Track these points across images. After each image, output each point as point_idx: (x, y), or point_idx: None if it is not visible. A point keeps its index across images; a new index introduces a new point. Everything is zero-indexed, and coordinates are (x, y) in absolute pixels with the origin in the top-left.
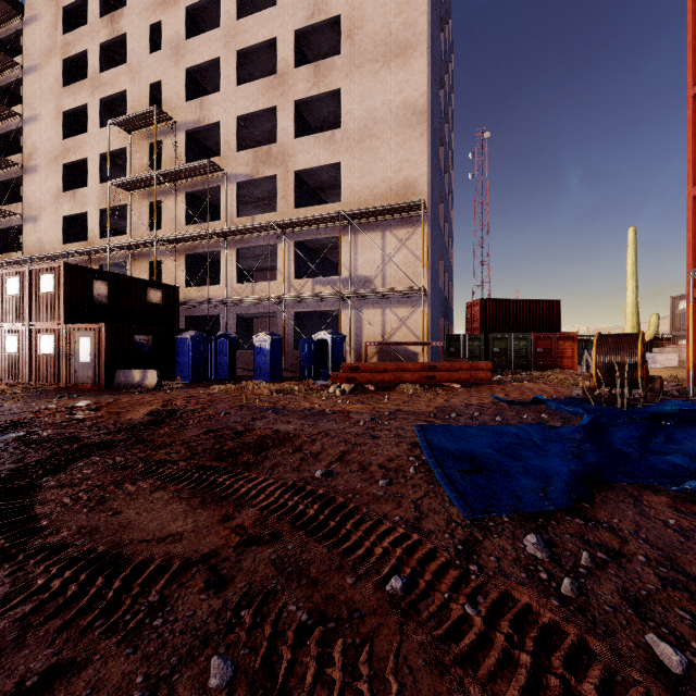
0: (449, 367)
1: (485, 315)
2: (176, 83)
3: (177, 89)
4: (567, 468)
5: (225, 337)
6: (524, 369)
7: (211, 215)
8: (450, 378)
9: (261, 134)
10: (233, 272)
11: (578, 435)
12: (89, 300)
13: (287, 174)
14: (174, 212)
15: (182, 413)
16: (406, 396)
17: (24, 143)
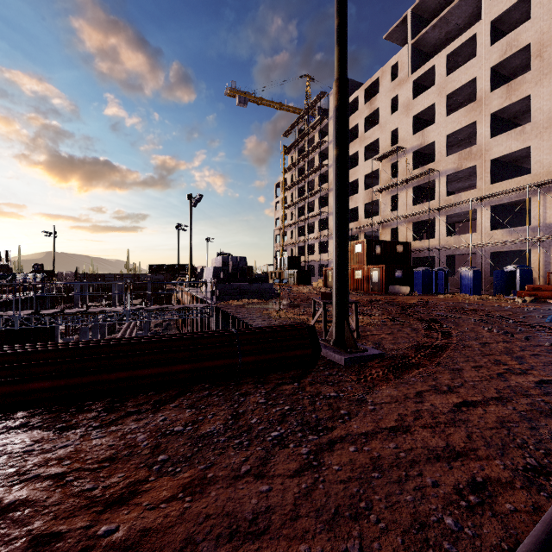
0: None
1: None
2: (407, 126)
3: (407, 130)
4: None
5: (441, 270)
6: None
7: (426, 195)
8: None
9: (463, 136)
10: (443, 230)
11: None
12: (374, 254)
13: (484, 163)
14: (405, 199)
15: (431, 302)
16: None
17: (328, 177)
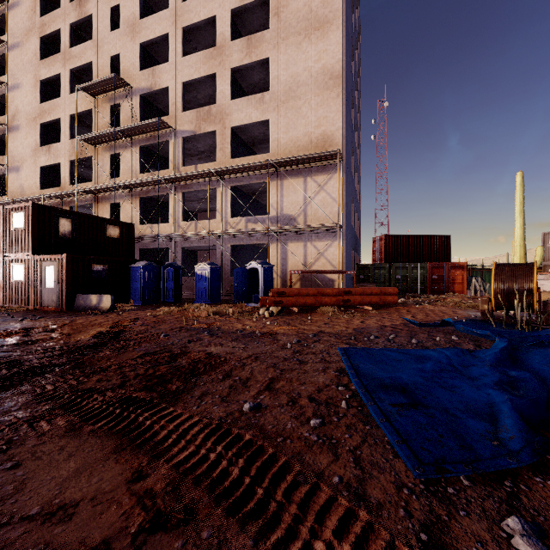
0: (362, 291)
1: (388, 248)
2: (132, 55)
3: (133, 60)
4: (516, 408)
5: (172, 266)
6: (422, 293)
7: (162, 166)
8: (363, 302)
9: (203, 98)
10: (179, 212)
11: (501, 362)
12: (55, 235)
13: (224, 130)
14: (131, 162)
15: (126, 335)
16: (326, 317)
17: (9, 106)
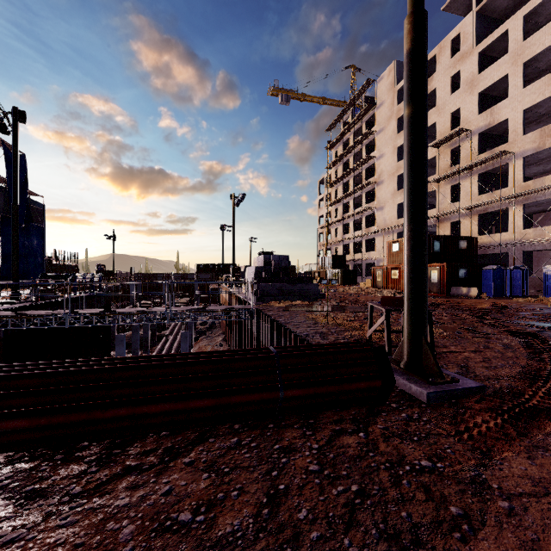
0: None
1: None
2: (471, 105)
3: (471, 109)
4: None
5: (518, 268)
6: None
7: (495, 182)
8: None
9: (545, 109)
10: (519, 222)
11: None
12: (432, 251)
13: None
14: (469, 188)
15: (509, 308)
16: None
17: (376, 170)
